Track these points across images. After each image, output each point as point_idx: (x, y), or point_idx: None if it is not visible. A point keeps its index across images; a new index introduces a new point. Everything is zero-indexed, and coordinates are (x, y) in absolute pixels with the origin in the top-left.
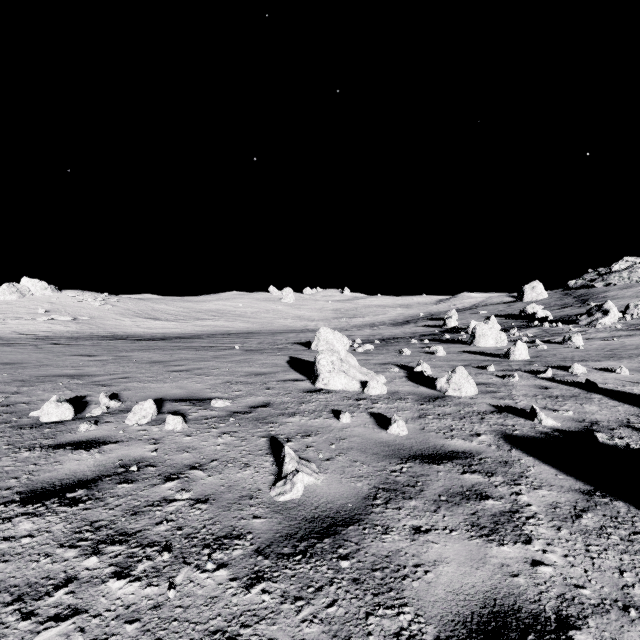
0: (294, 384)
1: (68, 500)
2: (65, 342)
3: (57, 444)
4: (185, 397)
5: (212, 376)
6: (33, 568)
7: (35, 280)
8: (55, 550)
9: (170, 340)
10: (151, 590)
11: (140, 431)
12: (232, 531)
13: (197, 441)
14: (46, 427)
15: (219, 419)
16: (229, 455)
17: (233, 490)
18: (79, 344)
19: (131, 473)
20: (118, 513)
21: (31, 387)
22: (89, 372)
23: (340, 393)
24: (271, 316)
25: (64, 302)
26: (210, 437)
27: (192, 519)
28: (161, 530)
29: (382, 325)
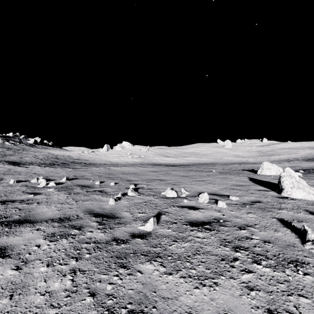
0: (266, 192)
1: (206, 228)
2: (141, 166)
3: (181, 206)
4: (213, 193)
5: (216, 184)
6: (217, 250)
7: (126, 142)
8: (219, 246)
9: (178, 166)
10: (277, 273)
11: (208, 205)
12: (297, 260)
13: (238, 214)
14: (171, 199)
15: (239, 205)
16: (261, 223)
17: (279, 240)
18: (147, 167)
19: (221, 223)
20: (231, 238)
21: (150, 183)
22: (163, 178)
23: (302, 200)
24: (220, 155)
25: (135, 150)
26: (243, 213)
27: (269, 249)
28: (258, 250)
29: (296, 160)
